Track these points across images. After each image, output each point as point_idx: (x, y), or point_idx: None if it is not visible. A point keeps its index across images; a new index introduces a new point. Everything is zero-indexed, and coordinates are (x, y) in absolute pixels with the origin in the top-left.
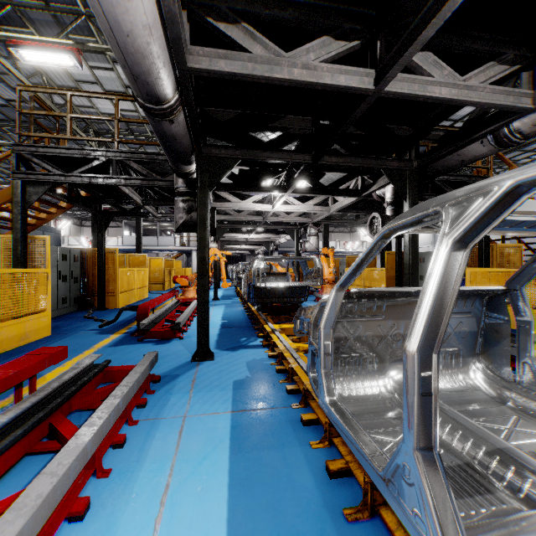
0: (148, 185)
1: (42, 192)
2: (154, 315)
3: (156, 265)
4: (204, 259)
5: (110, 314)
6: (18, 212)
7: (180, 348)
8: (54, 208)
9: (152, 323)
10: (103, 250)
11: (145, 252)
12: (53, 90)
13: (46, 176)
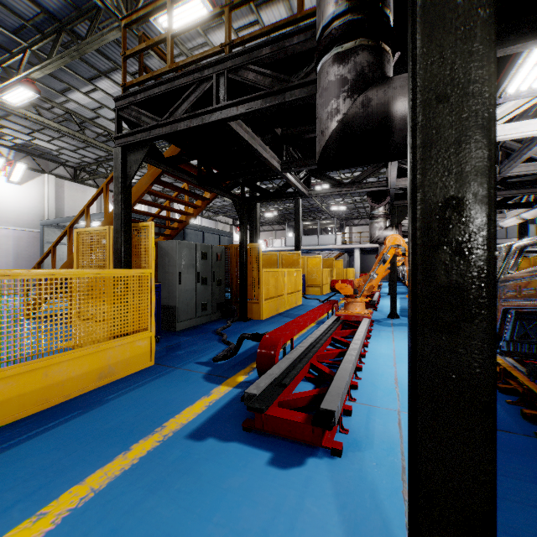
0: (273, 103)
1: (140, 158)
2: (286, 360)
3: (313, 265)
4: (464, 210)
5: (246, 330)
6: (117, 191)
7: (329, 531)
8: (199, 200)
9: (278, 384)
10: (245, 246)
11: (306, 252)
12: (153, 7)
13: (143, 133)
